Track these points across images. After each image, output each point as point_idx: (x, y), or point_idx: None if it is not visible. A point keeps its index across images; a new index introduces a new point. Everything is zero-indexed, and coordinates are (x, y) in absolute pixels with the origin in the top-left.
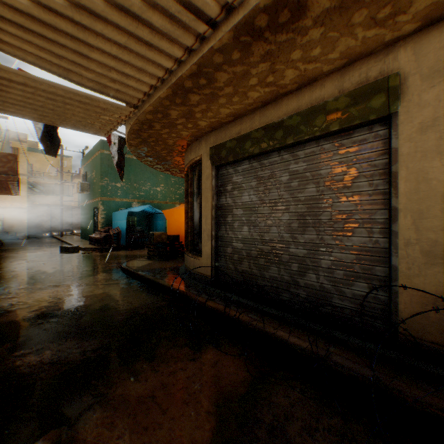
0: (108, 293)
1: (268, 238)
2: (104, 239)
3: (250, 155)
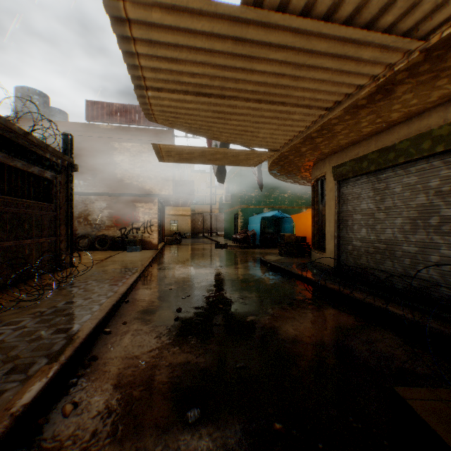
0: (256, 274)
1: (382, 238)
2: (243, 239)
3: (366, 172)
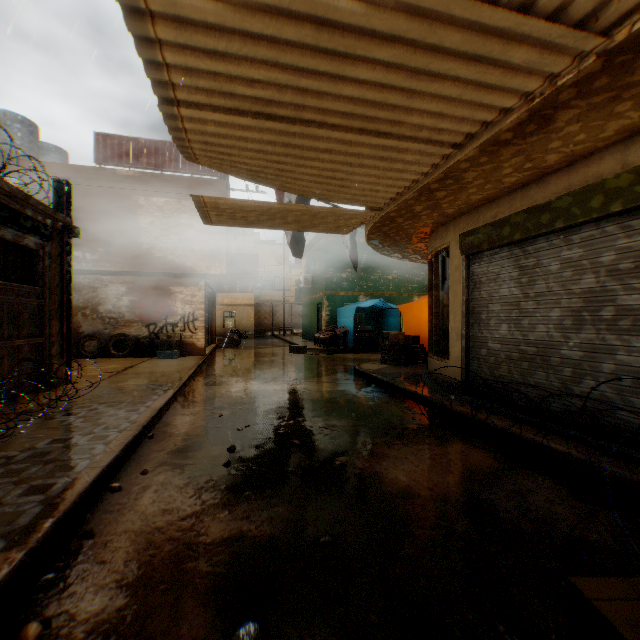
0: (349, 390)
1: (532, 338)
2: (329, 340)
3: (508, 242)
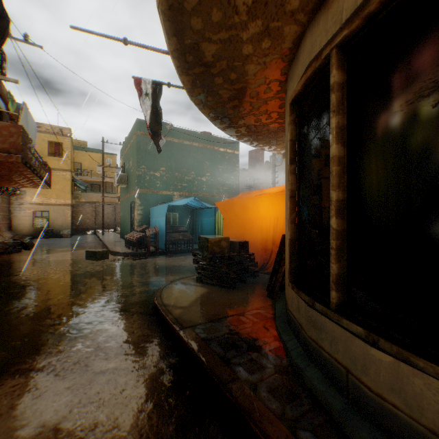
0: None
1: None
2: (140, 241)
3: None
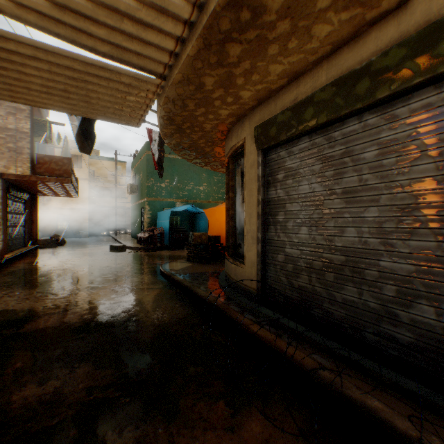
0: (141, 300)
1: (340, 245)
2: (149, 239)
3: (311, 128)
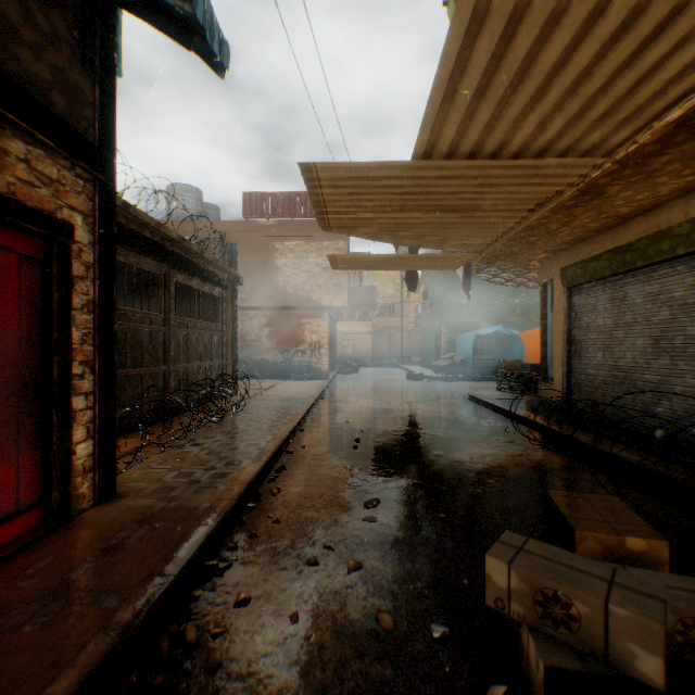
0: (457, 411)
1: (620, 364)
2: (447, 368)
3: (600, 277)
